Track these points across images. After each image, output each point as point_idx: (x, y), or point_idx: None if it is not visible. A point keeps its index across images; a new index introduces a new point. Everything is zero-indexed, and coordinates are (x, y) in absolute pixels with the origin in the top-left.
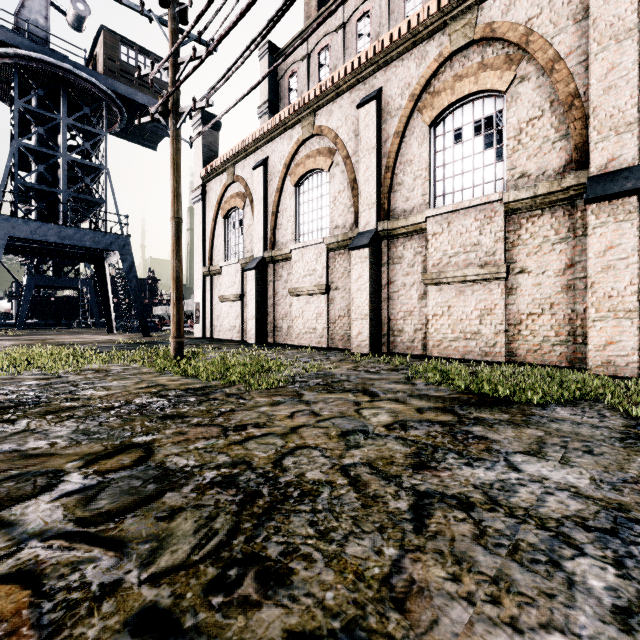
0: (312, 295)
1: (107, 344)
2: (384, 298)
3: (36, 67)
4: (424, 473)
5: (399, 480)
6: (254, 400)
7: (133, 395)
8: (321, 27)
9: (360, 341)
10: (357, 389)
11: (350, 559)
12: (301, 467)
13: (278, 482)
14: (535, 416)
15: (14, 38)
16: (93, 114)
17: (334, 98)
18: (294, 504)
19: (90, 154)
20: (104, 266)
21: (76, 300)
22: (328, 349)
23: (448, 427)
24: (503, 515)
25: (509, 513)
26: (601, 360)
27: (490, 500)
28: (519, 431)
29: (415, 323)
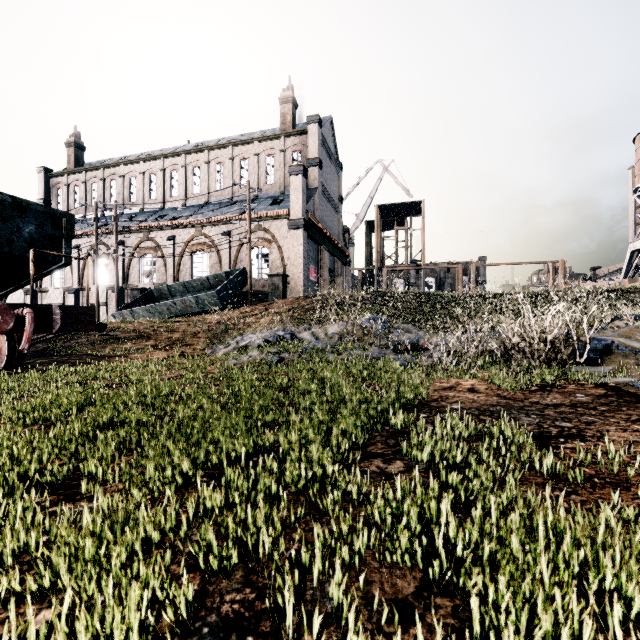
0: None
1: None
2: None
3: None
4: None
5: None
6: None
7: None
8: (75, 175)
9: None
10: None
11: None
12: None
13: None
14: None
15: None
16: None
17: None
18: None
19: None
20: None
21: None
22: None
23: None
24: None
25: None
26: None
27: None
28: None
29: None
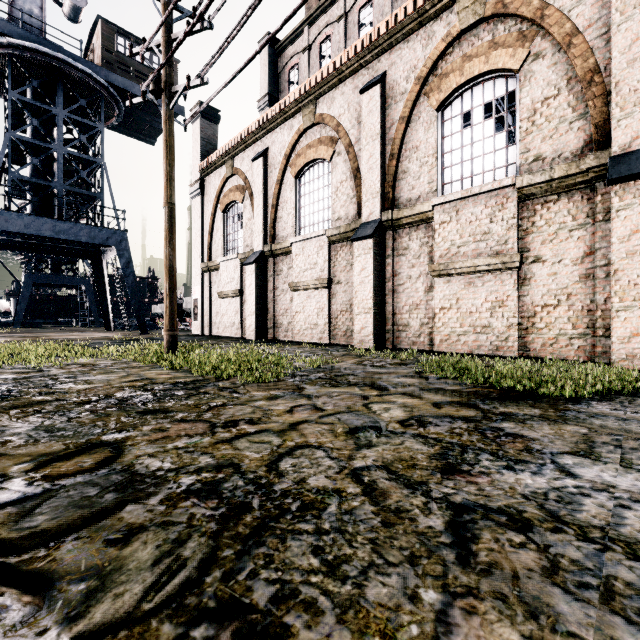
0: (313, 289)
1: (102, 340)
2: (388, 291)
3: (30, 57)
4: (456, 479)
5: (426, 488)
6: (249, 394)
7: (115, 389)
8: (322, 17)
9: (363, 336)
10: (363, 383)
11: (373, 609)
12: (302, 471)
13: (272, 490)
14: (570, 411)
15: (7, 27)
16: (90, 107)
17: (336, 84)
18: (292, 521)
19: (87, 148)
20: (101, 263)
21: (75, 299)
22: (330, 345)
23: (473, 423)
24: (574, 538)
25: (582, 535)
26: (626, 353)
27: (550, 516)
28: (558, 428)
29: (421, 317)
